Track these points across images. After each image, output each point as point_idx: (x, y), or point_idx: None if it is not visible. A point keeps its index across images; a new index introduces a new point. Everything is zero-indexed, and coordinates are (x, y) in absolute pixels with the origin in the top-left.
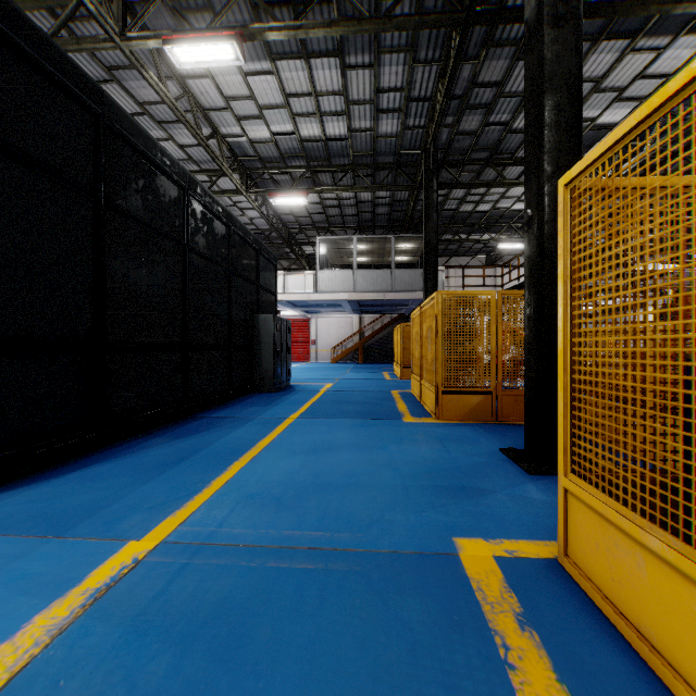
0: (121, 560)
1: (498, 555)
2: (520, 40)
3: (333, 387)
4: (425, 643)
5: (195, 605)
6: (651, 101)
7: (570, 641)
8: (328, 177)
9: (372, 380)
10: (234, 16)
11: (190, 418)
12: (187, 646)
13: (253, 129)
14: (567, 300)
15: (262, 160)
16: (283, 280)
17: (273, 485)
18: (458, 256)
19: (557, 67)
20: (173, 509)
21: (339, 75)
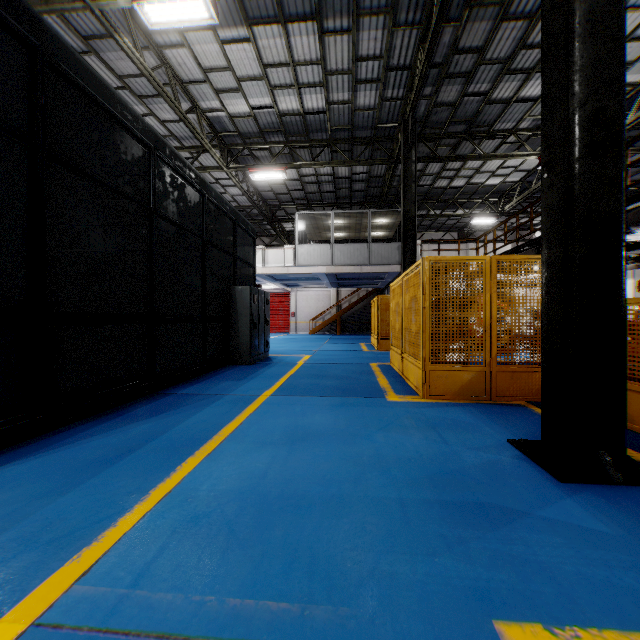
0: None
1: None
2: None
3: (311, 359)
4: None
5: None
6: None
7: None
8: (307, 153)
9: (350, 351)
10: None
11: (156, 394)
12: None
13: (232, 103)
14: None
15: (242, 136)
16: (263, 254)
17: (228, 498)
18: (431, 231)
19: None
20: (80, 545)
21: (317, 42)
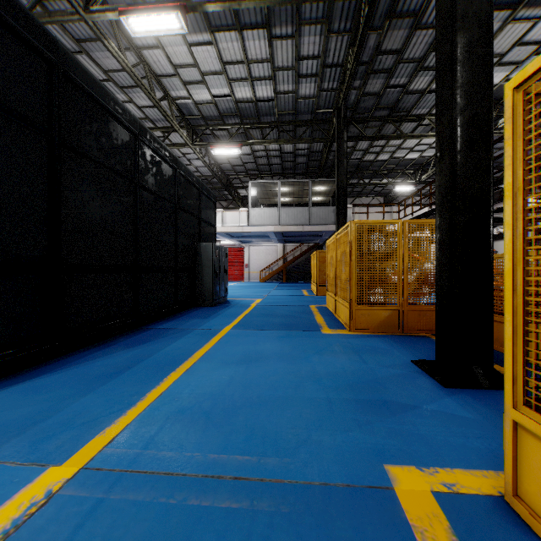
0: (33, 493)
1: (436, 489)
2: (418, 13)
3: (262, 302)
4: None
5: None
6: None
7: None
8: (258, 133)
9: (293, 296)
10: None
11: (140, 329)
12: None
13: (197, 93)
14: (516, 214)
15: (205, 118)
16: (222, 215)
17: (204, 398)
18: (361, 197)
19: (469, 7)
20: (103, 426)
21: (267, 45)
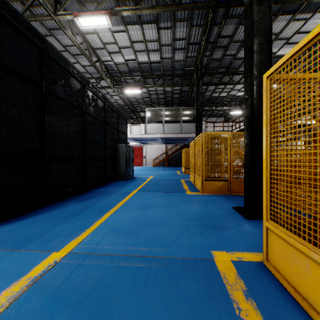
0: (48, 262)
1: (233, 259)
2: (241, 15)
3: (153, 178)
4: (198, 306)
5: (83, 285)
6: (314, 30)
7: (271, 305)
8: (151, 80)
9: (171, 174)
10: (107, 5)
11: (86, 192)
12: (78, 307)
13: (116, 58)
14: (267, 134)
15: (120, 72)
16: (130, 128)
17: (124, 224)
18: (211, 117)
19: (260, 24)
20: (75, 236)
21: (156, 32)
